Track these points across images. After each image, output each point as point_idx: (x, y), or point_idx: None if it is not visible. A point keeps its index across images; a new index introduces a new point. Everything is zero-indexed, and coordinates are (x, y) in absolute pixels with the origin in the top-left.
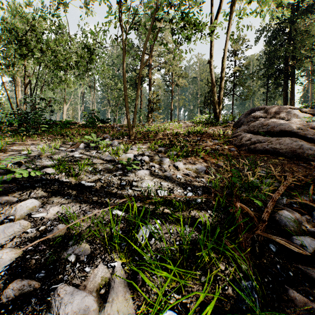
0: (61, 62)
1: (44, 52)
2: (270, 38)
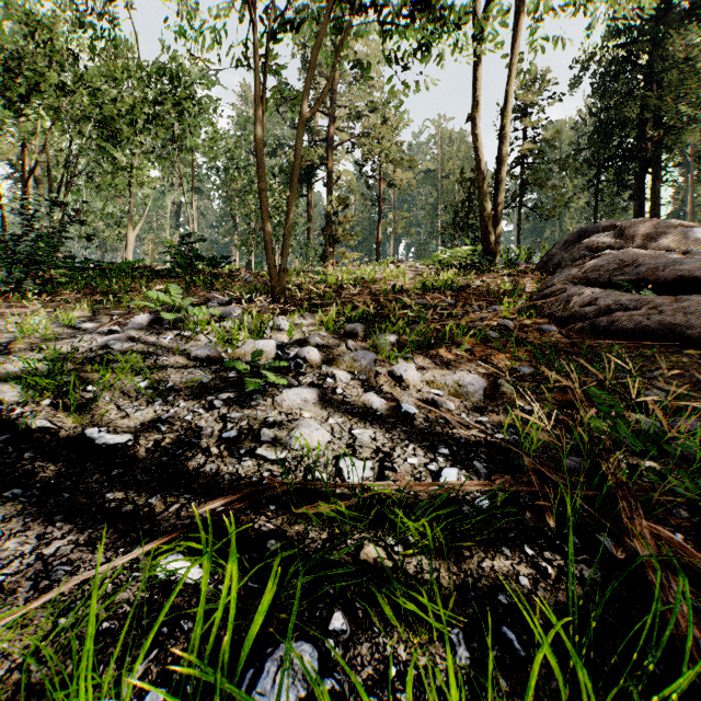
0: (114, 121)
1: (72, 95)
2: (605, 78)
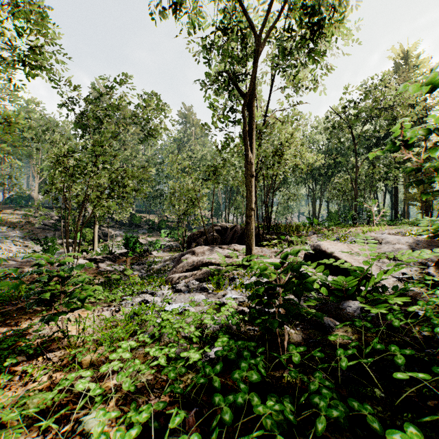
0: None
1: None
2: None
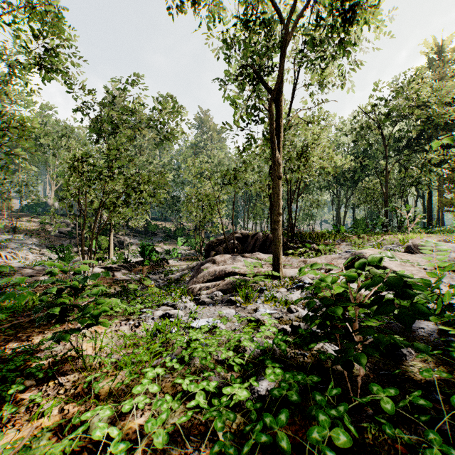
0: None
1: None
2: None
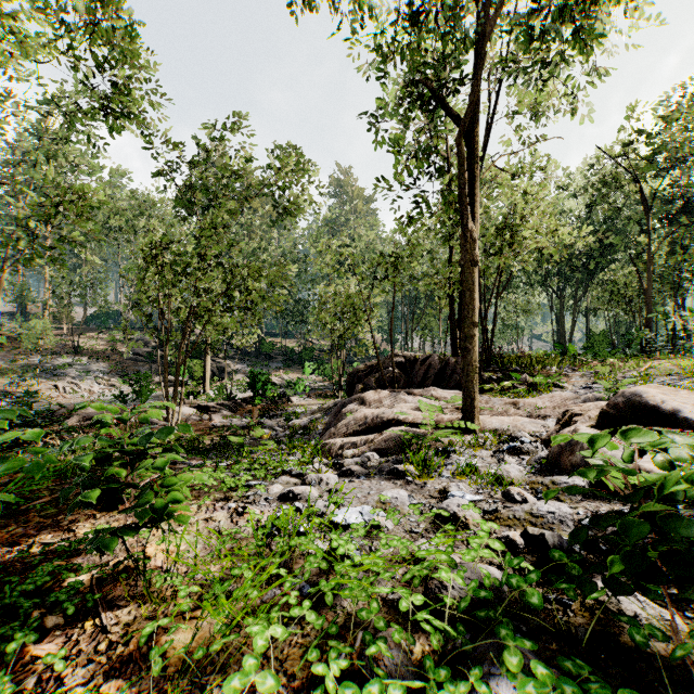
0: None
1: None
2: None
